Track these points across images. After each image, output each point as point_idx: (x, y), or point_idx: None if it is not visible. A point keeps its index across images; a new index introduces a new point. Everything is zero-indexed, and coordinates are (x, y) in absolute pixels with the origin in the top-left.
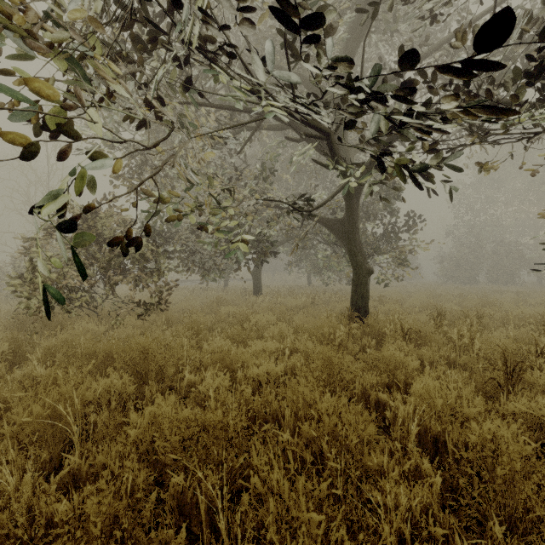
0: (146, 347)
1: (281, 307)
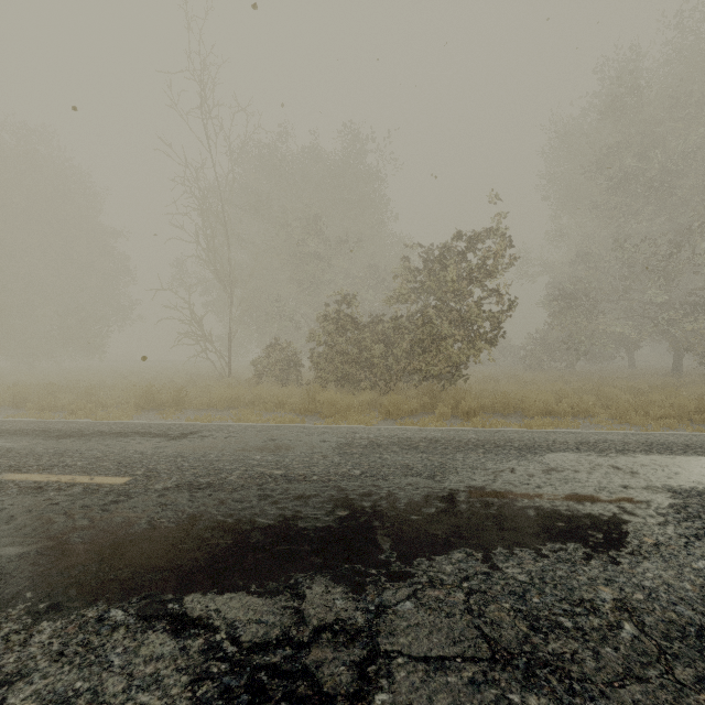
0: (581, 372)
1: (634, 371)
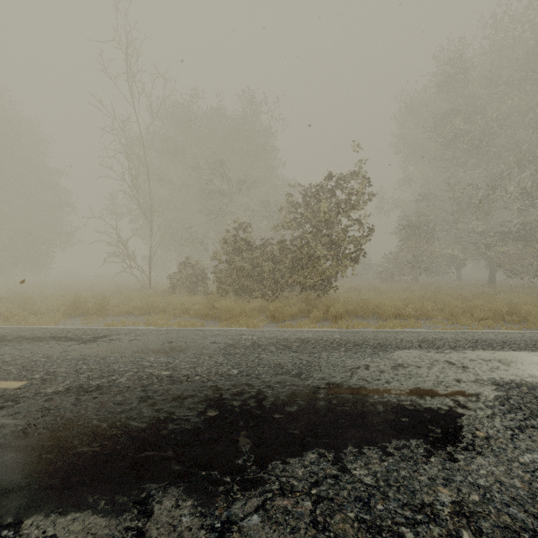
0: (423, 284)
1: (461, 282)
